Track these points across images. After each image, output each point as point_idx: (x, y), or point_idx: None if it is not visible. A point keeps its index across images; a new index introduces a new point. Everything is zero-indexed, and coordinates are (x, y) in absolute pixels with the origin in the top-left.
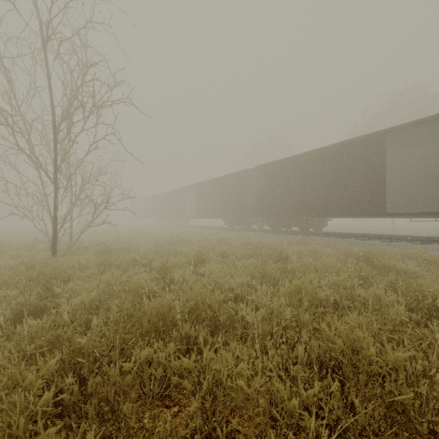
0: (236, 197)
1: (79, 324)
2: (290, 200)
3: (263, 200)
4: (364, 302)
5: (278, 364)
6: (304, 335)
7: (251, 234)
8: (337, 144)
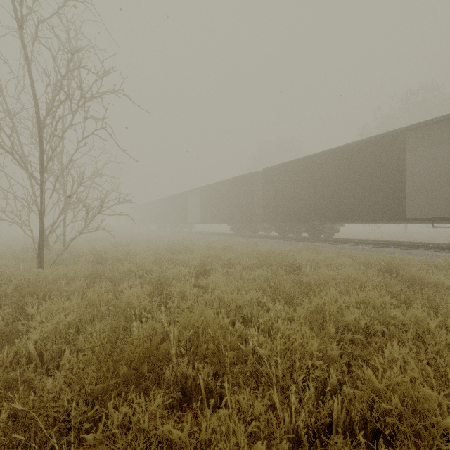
0: (242, 201)
1: (50, 356)
2: (300, 205)
3: (271, 205)
4: (402, 326)
5: (304, 423)
6: (335, 376)
7: (258, 240)
8: (351, 144)
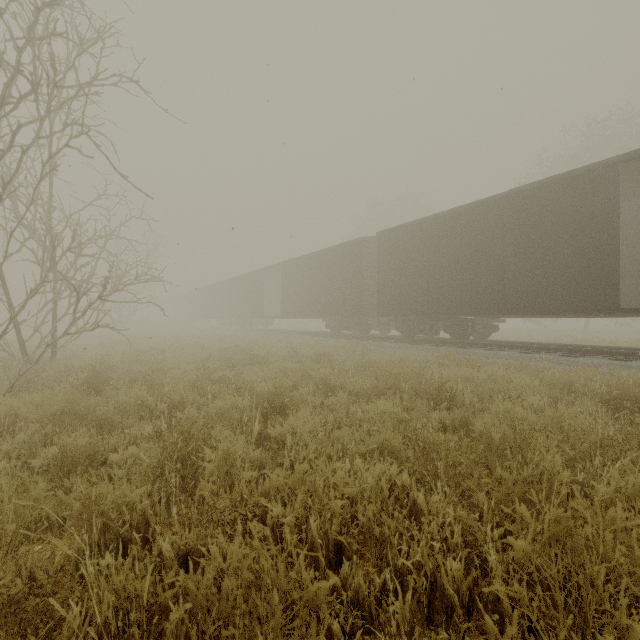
0: (344, 283)
1: None
2: (437, 287)
3: (391, 288)
4: None
5: None
6: None
7: (370, 344)
8: (523, 188)
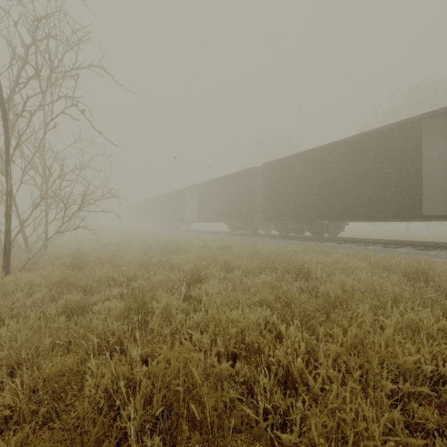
0: (240, 198)
1: None
2: (303, 201)
3: (271, 202)
4: None
5: None
6: None
7: (257, 239)
8: (360, 135)
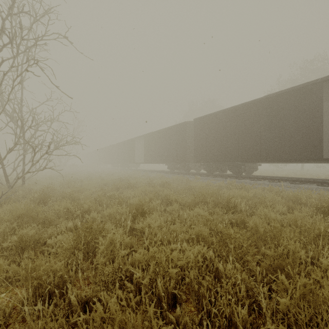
0: (177, 145)
1: None
2: (225, 147)
3: (201, 148)
4: None
5: None
6: None
7: (190, 177)
8: (271, 95)
